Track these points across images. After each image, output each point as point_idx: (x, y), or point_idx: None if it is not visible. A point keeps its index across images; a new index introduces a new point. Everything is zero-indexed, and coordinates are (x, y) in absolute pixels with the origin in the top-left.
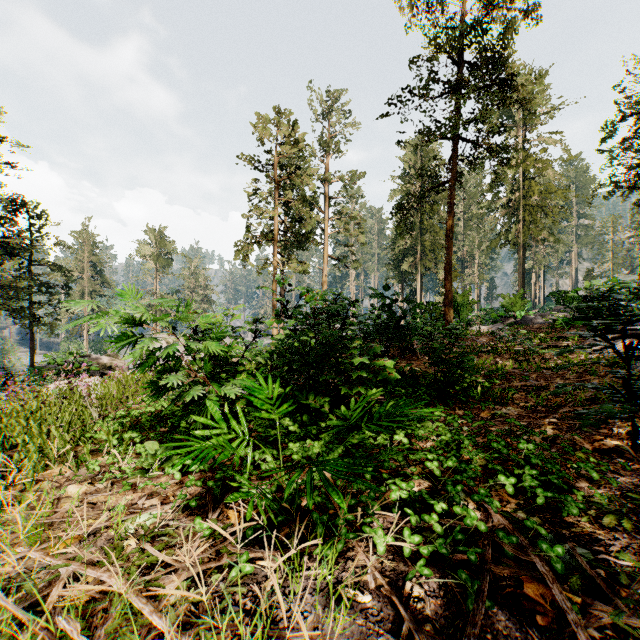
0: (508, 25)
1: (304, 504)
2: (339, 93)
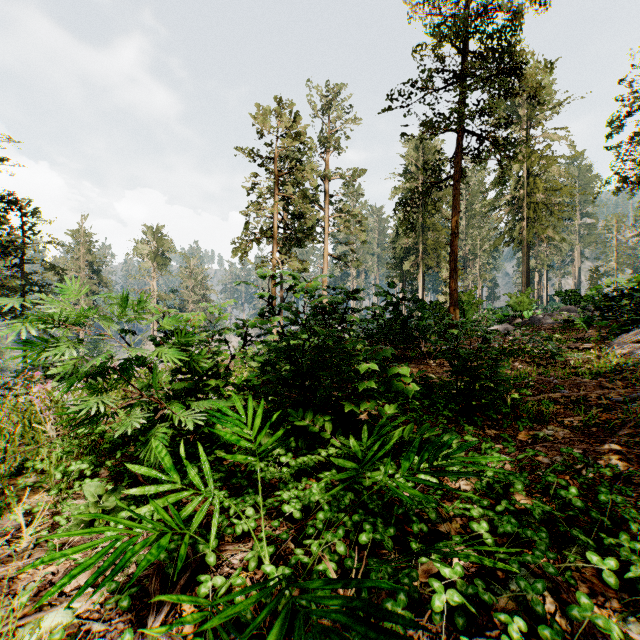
0: (517, 12)
1: (296, 593)
2: (340, 88)
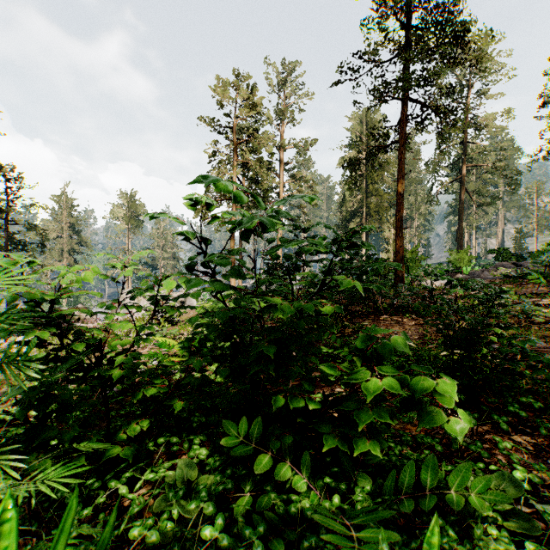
0: None
1: None
2: (293, 66)
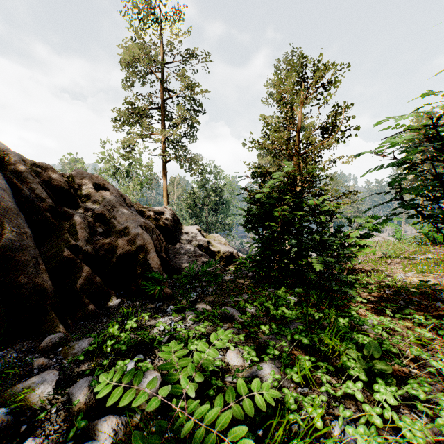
0: None
1: None
2: None
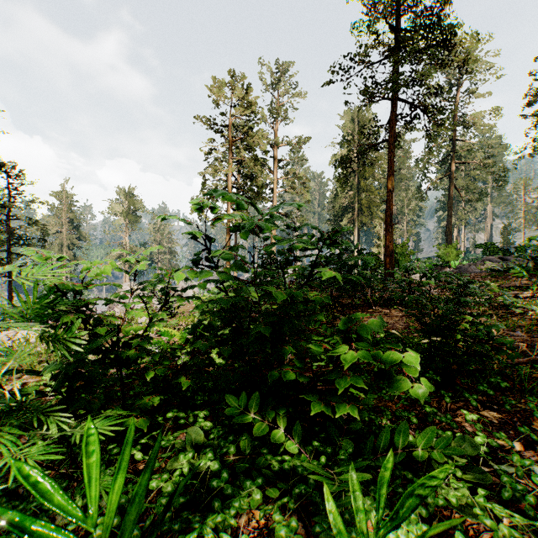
0: None
1: None
2: (286, 66)
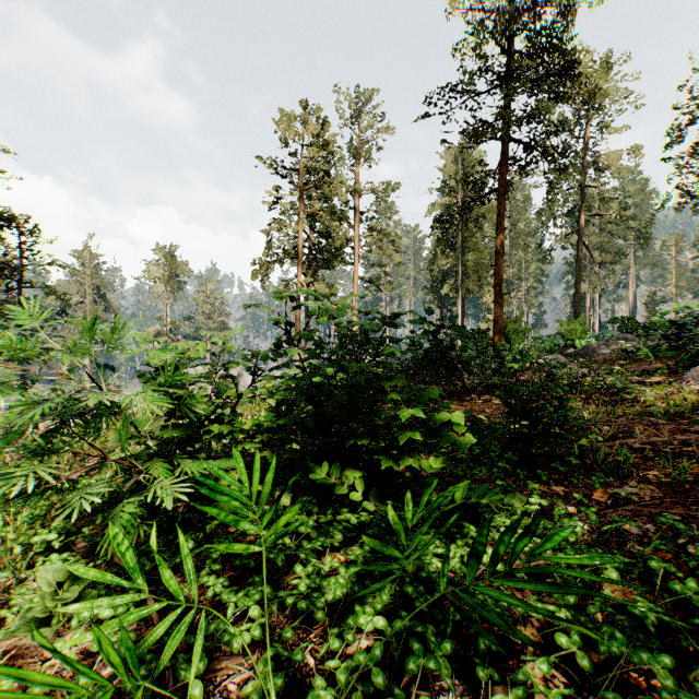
0: (569, 5)
1: None
2: (371, 93)
